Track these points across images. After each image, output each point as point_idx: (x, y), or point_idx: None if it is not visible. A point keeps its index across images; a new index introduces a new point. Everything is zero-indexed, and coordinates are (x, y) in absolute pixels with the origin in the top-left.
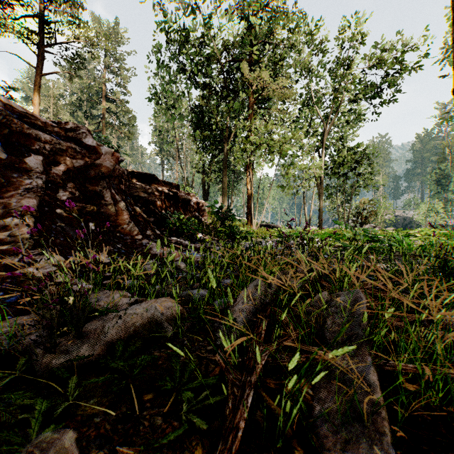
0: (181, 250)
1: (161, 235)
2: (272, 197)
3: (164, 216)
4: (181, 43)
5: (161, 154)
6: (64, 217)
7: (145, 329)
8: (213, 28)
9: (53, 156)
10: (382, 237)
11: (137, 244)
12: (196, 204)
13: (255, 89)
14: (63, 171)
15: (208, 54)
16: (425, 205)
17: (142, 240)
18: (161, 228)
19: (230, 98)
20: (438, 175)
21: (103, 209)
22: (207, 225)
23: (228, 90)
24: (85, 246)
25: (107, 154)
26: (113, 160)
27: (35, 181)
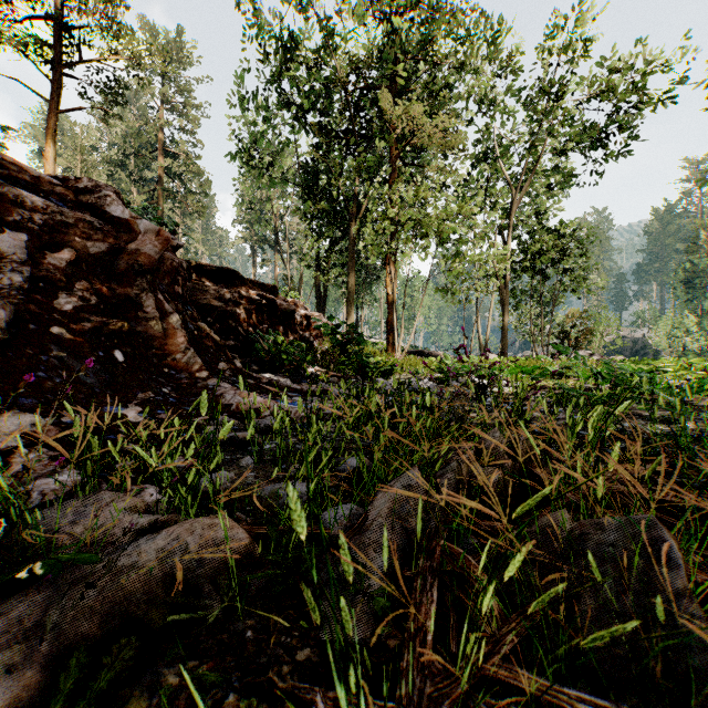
0: (277, 395)
1: (244, 369)
2: (425, 307)
3: (252, 338)
4: (281, 61)
5: (251, 241)
6: (67, 341)
7: (160, 600)
8: (332, 36)
9: (50, 234)
10: (612, 374)
11: (199, 387)
12: (304, 319)
13: (399, 134)
14: (68, 261)
15: (324, 79)
16: (669, 320)
17: (209, 379)
18: (246, 357)
19: (360, 150)
20: (687, 273)
21: (140, 327)
22: (323, 352)
23: (356, 136)
24: (102, 392)
25: (148, 234)
26: (158, 243)
27: (8, 278)
